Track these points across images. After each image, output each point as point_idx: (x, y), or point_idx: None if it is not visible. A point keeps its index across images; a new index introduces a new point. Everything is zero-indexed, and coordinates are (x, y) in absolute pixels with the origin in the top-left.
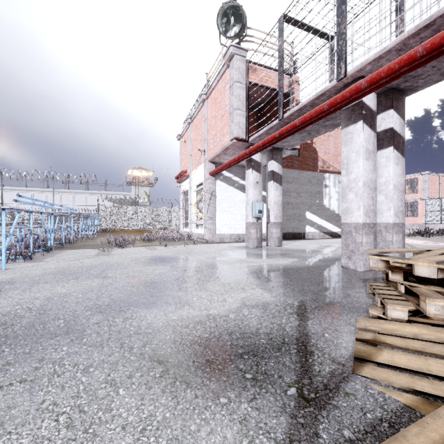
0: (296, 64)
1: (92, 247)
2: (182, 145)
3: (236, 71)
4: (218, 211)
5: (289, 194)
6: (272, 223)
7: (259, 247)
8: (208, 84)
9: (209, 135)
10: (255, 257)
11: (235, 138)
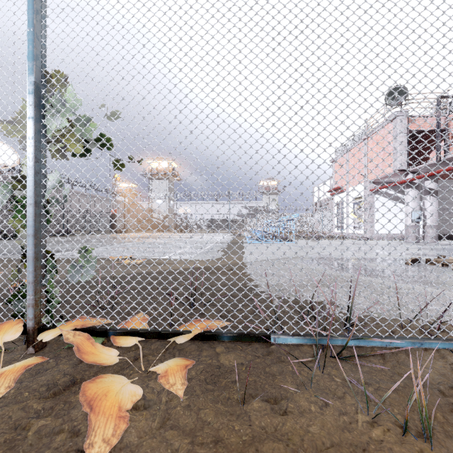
0: (452, 104)
1: (296, 239)
2: (336, 166)
3: (399, 127)
4: (376, 217)
5: (444, 201)
6: (429, 225)
7: (417, 242)
8: (368, 128)
9: (370, 164)
10: (418, 245)
11: (398, 170)
